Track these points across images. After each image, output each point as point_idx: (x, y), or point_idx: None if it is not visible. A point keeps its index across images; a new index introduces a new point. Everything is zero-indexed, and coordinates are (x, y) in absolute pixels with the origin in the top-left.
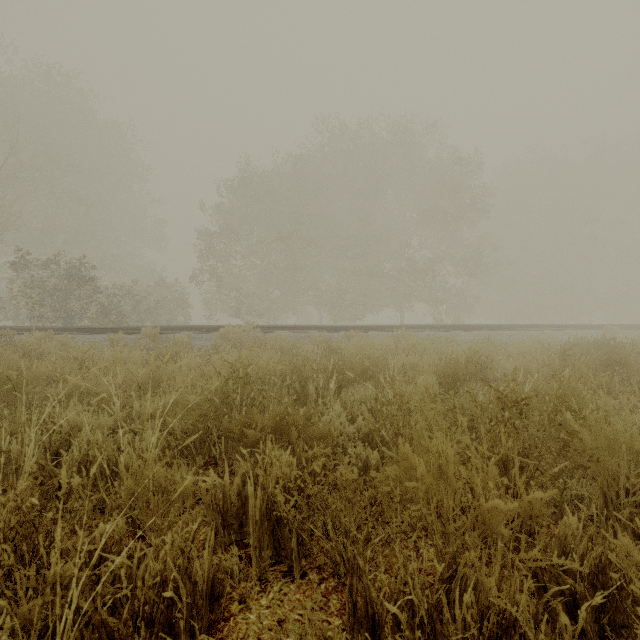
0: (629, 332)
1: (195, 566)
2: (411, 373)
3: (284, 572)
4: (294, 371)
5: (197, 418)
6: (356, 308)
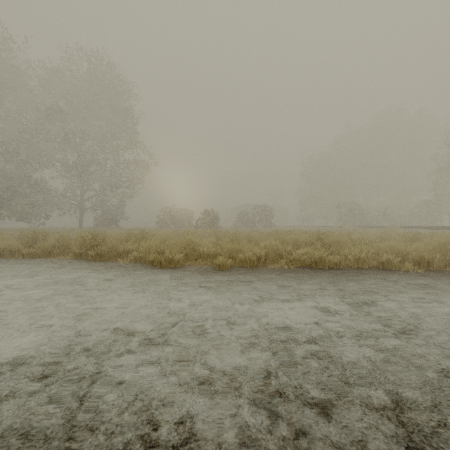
0: None
1: None
2: None
3: None
4: None
5: None
6: None
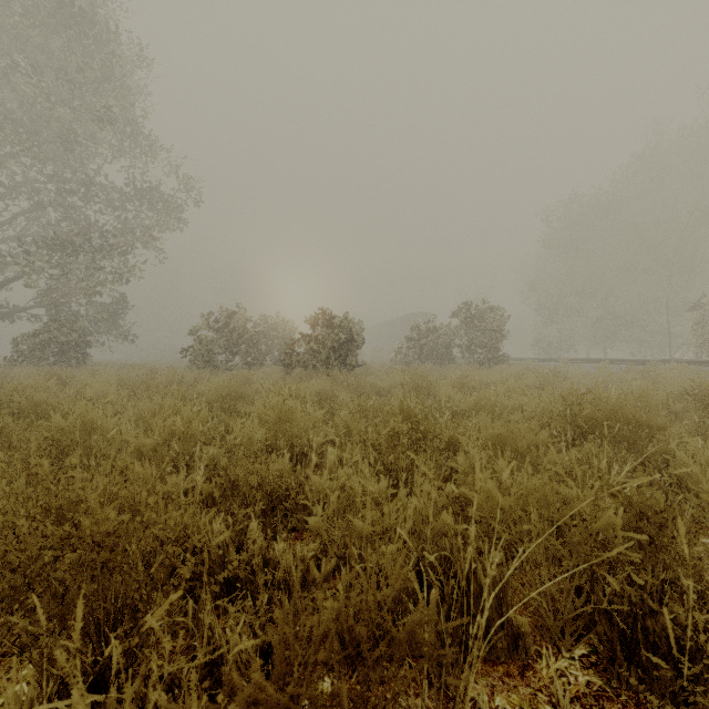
0: None
1: None
2: None
3: None
4: None
5: None
6: None
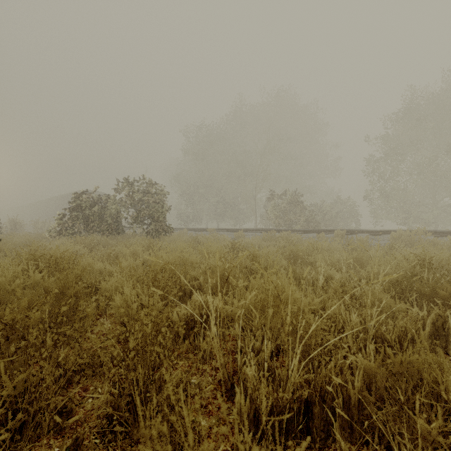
0: None
1: (420, 332)
2: None
3: None
4: None
5: (395, 282)
6: None
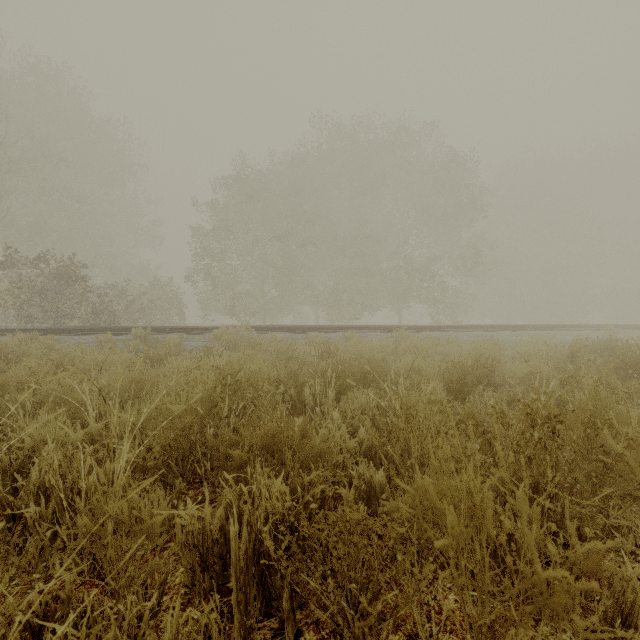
0: (629, 332)
1: None
2: (415, 378)
3: (274, 630)
4: (289, 375)
5: (179, 432)
6: (353, 308)
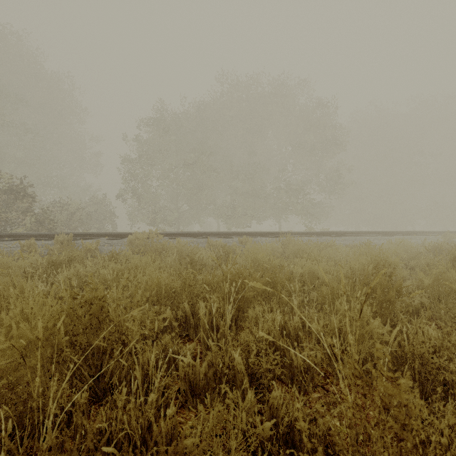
0: None
1: None
2: (324, 291)
3: None
4: (184, 286)
5: None
6: (245, 219)
